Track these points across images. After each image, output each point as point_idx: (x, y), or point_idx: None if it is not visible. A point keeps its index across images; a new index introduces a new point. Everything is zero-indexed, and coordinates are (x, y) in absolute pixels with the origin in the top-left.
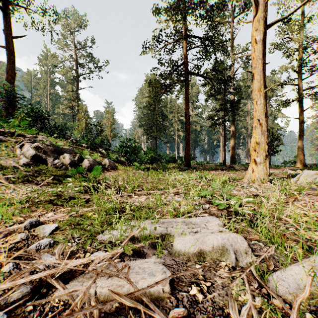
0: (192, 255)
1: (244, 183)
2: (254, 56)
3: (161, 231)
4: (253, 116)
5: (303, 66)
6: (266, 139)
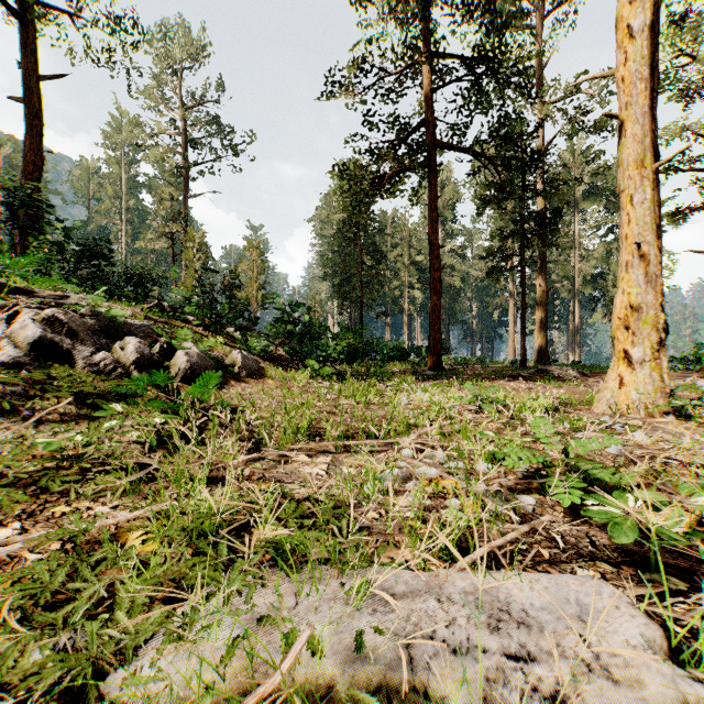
0: None
1: (597, 414)
2: (624, 73)
3: (384, 672)
4: (621, 236)
5: None
6: (660, 298)
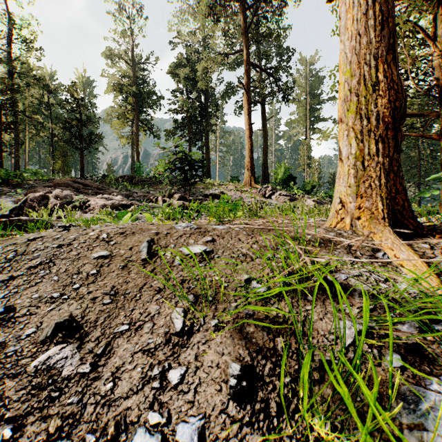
0: None
1: None
2: None
3: None
4: None
5: None
6: None
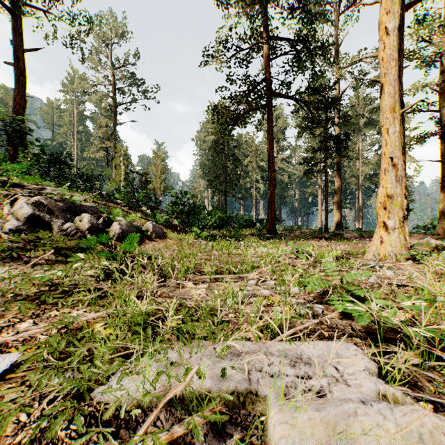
0: None
1: (367, 260)
2: (383, 55)
3: (236, 385)
4: (382, 153)
5: None
6: (404, 190)
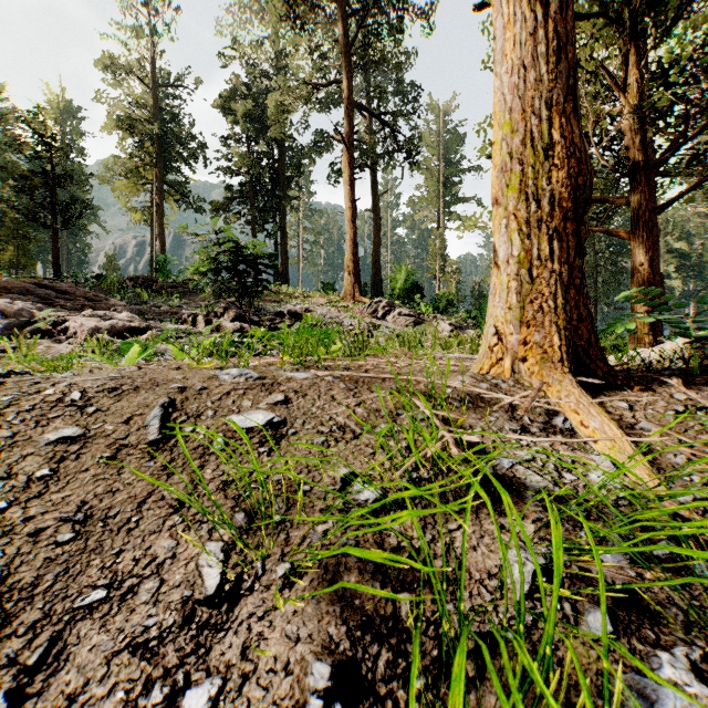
0: None
1: None
2: None
3: None
4: None
5: None
6: None
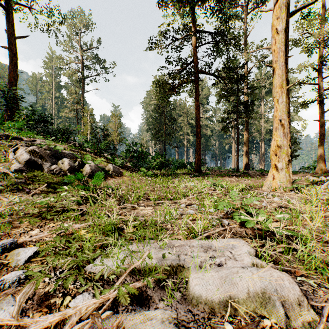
0: (218, 305)
1: (263, 191)
2: (274, 48)
3: (171, 262)
4: (274, 116)
5: (324, 64)
6: (289, 142)
